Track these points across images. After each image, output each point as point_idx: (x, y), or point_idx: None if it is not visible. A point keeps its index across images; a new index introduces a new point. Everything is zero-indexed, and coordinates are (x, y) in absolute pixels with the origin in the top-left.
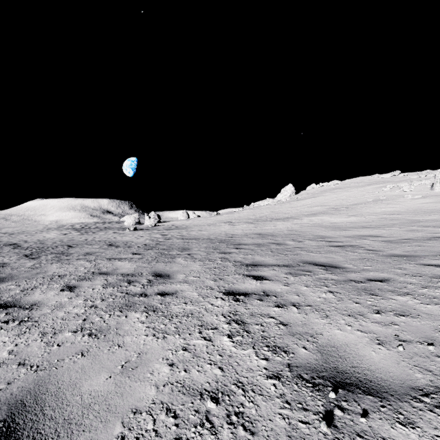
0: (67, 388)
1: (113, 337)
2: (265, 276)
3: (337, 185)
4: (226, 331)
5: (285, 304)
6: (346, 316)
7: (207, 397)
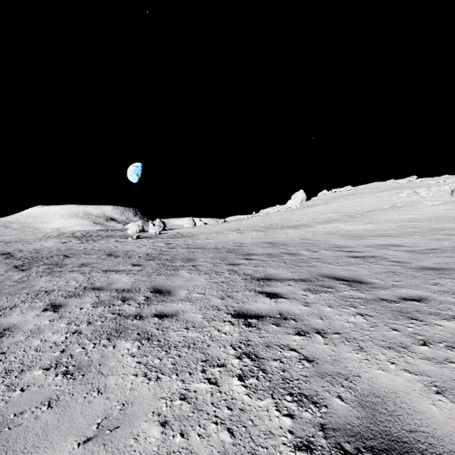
0: None
1: (93, 377)
2: (280, 293)
3: (350, 191)
4: (236, 370)
5: (307, 331)
6: (386, 349)
7: None
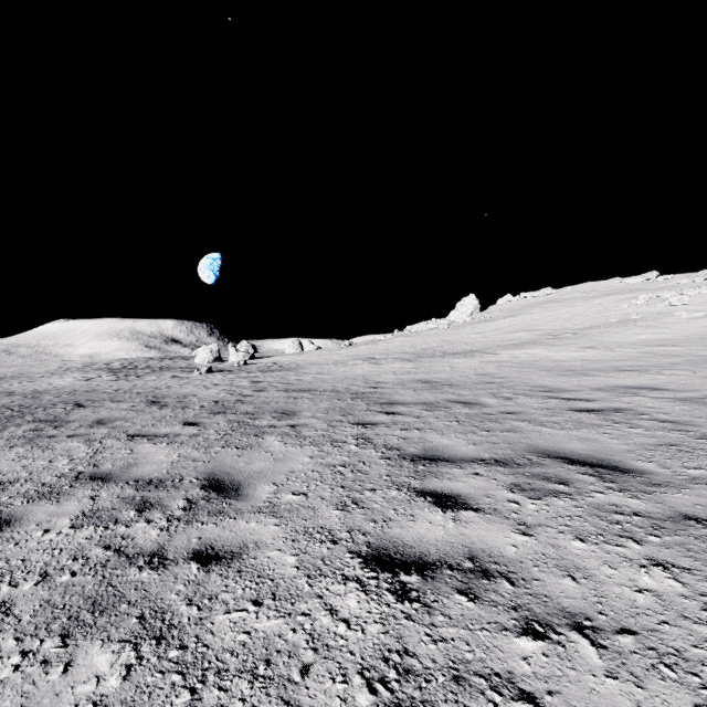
0: None
1: None
2: (461, 496)
3: (550, 296)
4: None
5: (550, 622)
6: None
7: None
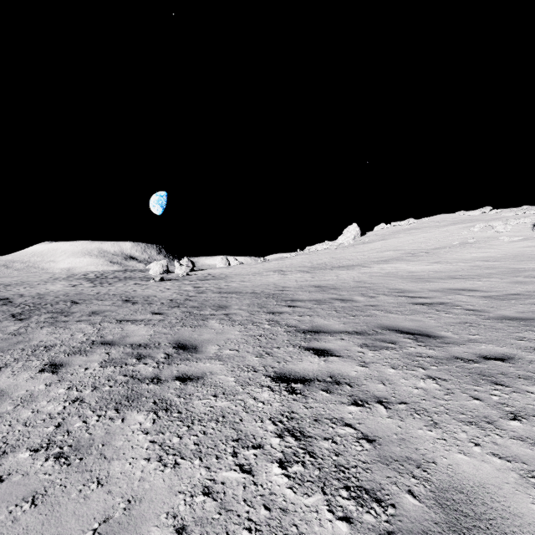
0: None
1: (93, 462)
2: (330, 350)
3: (412, 224)
4: (276, 453)
5: (366, 400)
6: (467, 425)
7: None
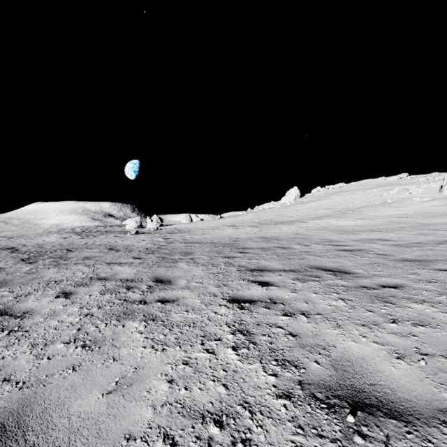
0: (53, 409)
1: (108, 349)
2: (271, 282)
3: (343, 187)
4: (231, 343)
5: (294, 313)
6: (360, 326)
7: (209, 420)
